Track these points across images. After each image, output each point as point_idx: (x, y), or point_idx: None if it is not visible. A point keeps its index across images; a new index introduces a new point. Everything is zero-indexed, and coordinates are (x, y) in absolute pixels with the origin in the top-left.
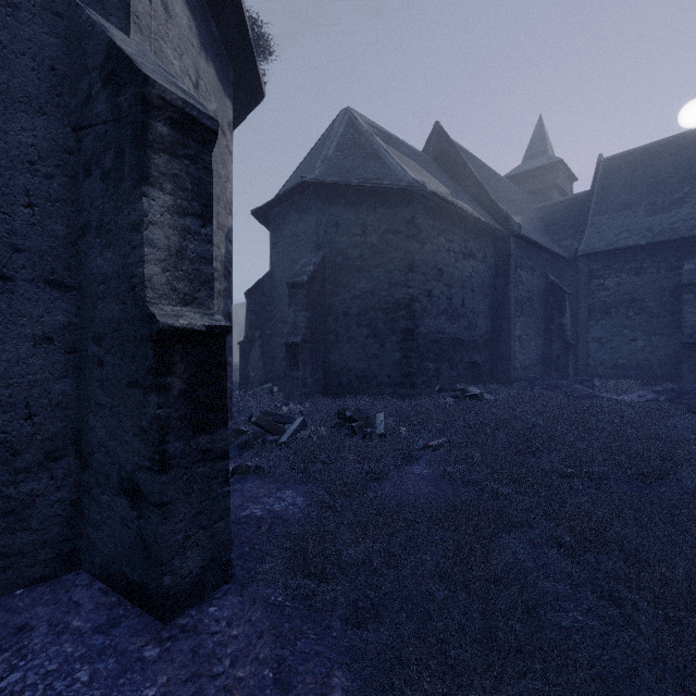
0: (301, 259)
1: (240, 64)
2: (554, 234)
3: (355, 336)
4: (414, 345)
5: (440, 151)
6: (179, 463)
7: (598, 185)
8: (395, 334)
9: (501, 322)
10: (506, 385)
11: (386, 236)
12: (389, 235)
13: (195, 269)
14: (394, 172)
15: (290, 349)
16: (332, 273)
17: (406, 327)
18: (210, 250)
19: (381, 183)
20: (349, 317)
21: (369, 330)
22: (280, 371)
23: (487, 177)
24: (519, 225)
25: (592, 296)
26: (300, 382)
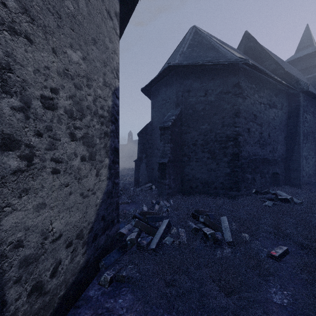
0: (168, 113)
1: None
2: None
3: (200, 158)
4: (239, 163)
5: (248, 47)
6: None
7: None
8: (226, 156)
9: (293, 147)
10: (296, 187)
11: (220, 95)
12: (222, 94)
13: None
14: (225, 55)
15: (161, 166)
16: (186, 120)
17: (233, 152)
18: None
19: (217, 61)
20: (196, 146)
21: (209, 154)
22: (156, 176)
23: (278, 60)
24: (307, 84)
25: None
26: (167, 186)
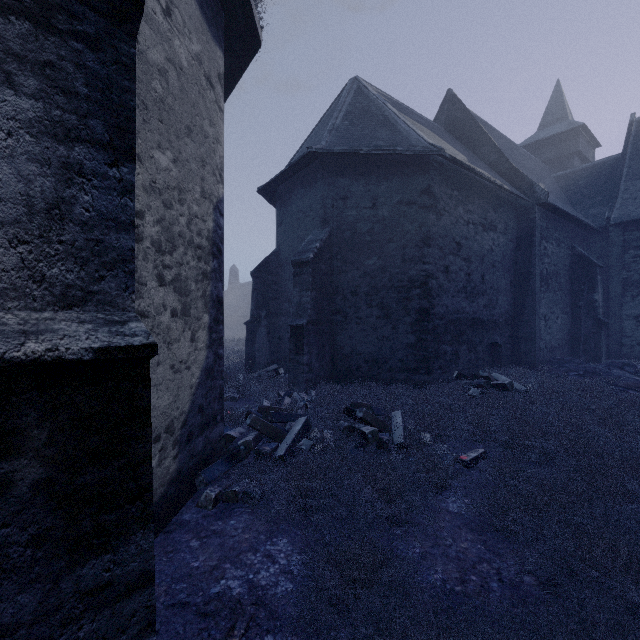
0: (307, 235)
1: (231, 3)
2: (578, 203)
3: (364, 317)
4: (430, 326)
5: (453, 120)
6: (30, 636)
7: (631, 147)
8: (408, 314)
9: (524, 299)
10: (529, 368)
11: (399, 208)
12: (402, 206)
13: (92, 239)
14: (407, 138)
15: (295, 332)
16: (339, 249)
17: (421, 307)
18: (128, 207)
19: (393, 149)
20: (358, 296)
21: (379, 310)
22: (285, 352)
23: (504, 145)
24: (546, 192)
25: (627, 269)
26: (305, 367)
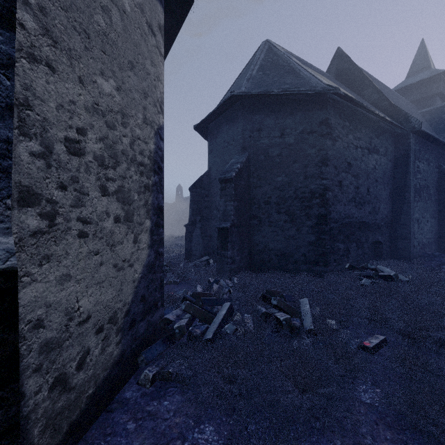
0: (231, 159)
1: None
2: (441, 131)
3: (274, 221)
4: (327, 228)
5: (342, 70)
6: None
7: None
8: (309, 219)
9: (401, 207)
10: (405, 261)
11: (302, 136)
12: (305, 135)
13: None
14: (308, 81)
15: (221, 232)
16: (255, 169)
17: (319, 213)
18: (2, 86)
19: (298, 90)
20: (270, 205)
21: (286, 215)
22: (214, 247)
23: (382, 88)
24: (419, 122)
25: None
26: (229, 259)
